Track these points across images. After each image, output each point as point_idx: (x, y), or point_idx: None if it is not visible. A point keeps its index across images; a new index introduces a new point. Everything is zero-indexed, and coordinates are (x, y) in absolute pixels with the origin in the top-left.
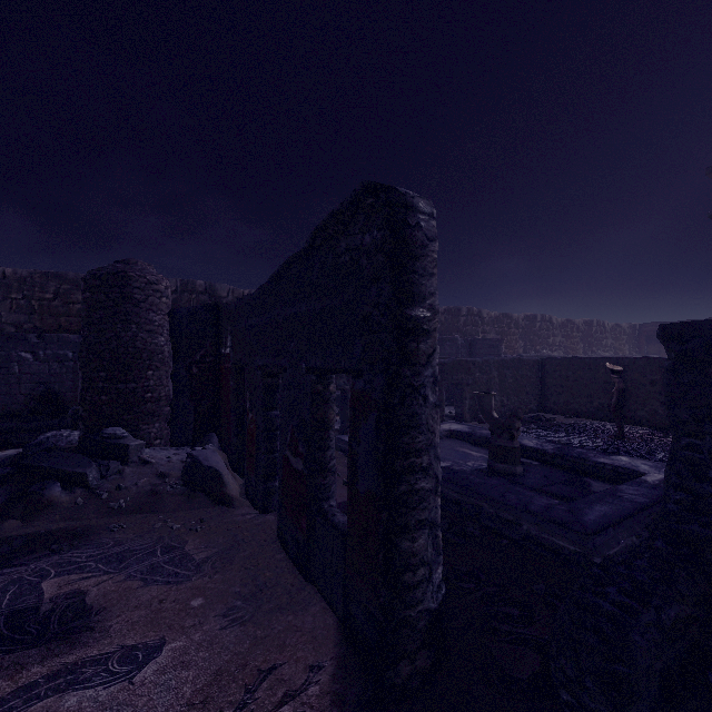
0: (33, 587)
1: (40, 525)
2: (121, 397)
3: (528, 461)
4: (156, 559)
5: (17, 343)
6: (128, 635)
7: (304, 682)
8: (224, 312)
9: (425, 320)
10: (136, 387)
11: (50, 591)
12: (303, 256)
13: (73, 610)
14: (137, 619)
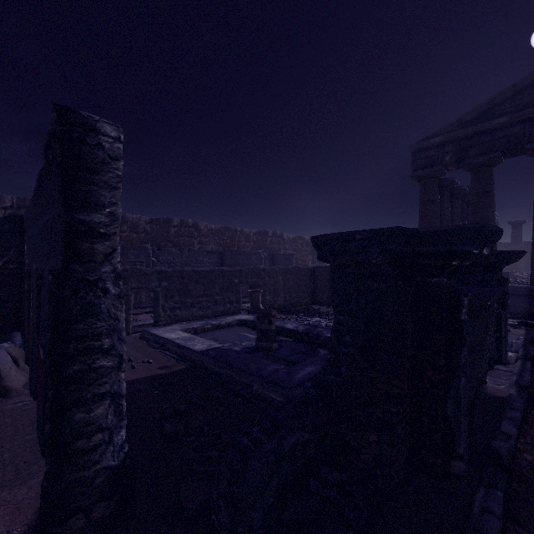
0: None
1: None
2: None
3: (287, 339)
4: None
5: None
6: None
7: None
8: (24, 223)
9: (102, 225)
10: None
11: None
12: (46, 171)
13: None
14: None
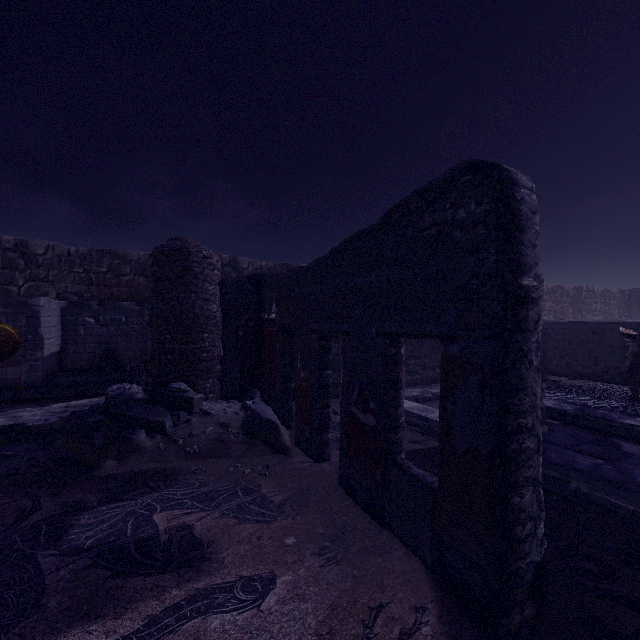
0: (147, 520)
1: (133, 465)
2: (183, 356)
3: (548, 420)
4: (240, 499)
5: (82, 309)
6: (242, 567)
7: (414, 622)
8: (267, 282)
9: (533, 289)
10: (195, 348)
11: (162, 523)
12: (373, 231)
13: (187, 541)
14: (244, 552)
